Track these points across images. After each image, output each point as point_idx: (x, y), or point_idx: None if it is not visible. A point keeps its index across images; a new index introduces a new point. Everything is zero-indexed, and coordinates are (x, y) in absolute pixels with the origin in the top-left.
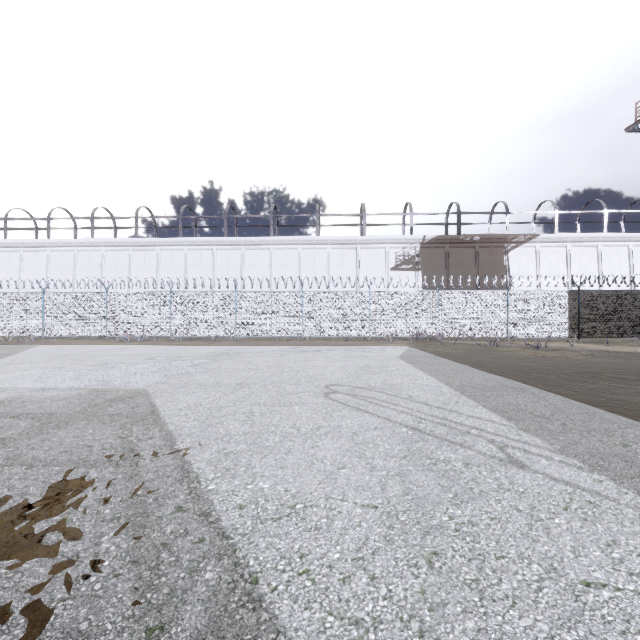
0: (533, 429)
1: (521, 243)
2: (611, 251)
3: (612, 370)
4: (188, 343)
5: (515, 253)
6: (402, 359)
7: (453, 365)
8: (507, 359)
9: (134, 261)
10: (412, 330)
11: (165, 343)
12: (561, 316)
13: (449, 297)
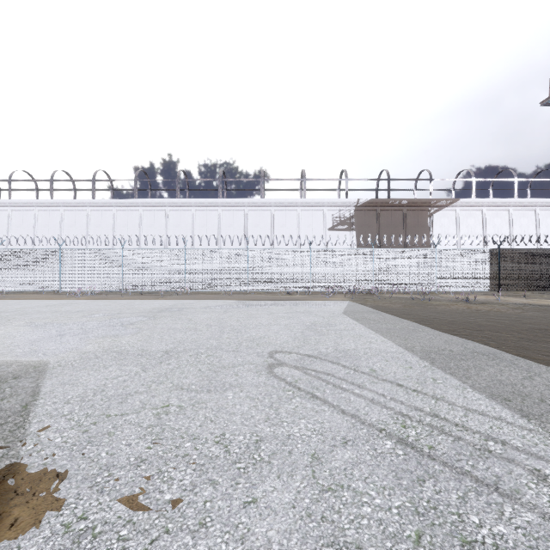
0: None
1: (443, 207)
2: (520, 214)
3: None
4: (137, 297)
5: (438, 216)
6: (347, 315)
7: (401, 322)
8: (447, 314)
9: (92, 220)
10: (349, 284)
11: (114, 298)
12: (483, 272)
13: (383, 254)
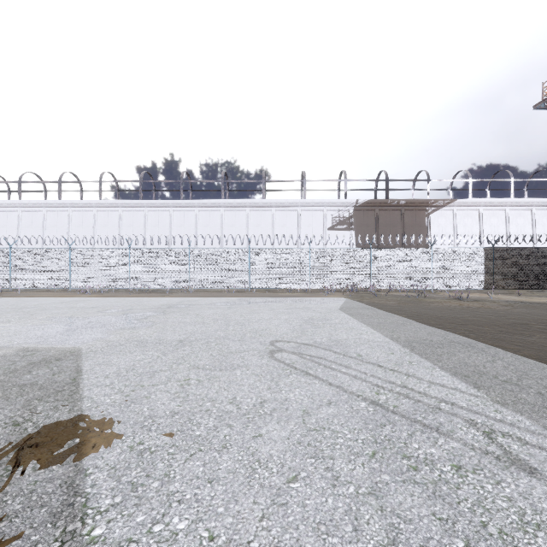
0: (510, 402)
1: (440, 207)
2: (517, 214)
3: (538, 321)
4: (144, 295)
5: (435, 215)
6: (343, 311)
7: (392, 317)
8: (438, 310)
9: (98, 221)
10: (348, 283)
11: (123, 295)
12: (478, 270)
13: (380, 253)
